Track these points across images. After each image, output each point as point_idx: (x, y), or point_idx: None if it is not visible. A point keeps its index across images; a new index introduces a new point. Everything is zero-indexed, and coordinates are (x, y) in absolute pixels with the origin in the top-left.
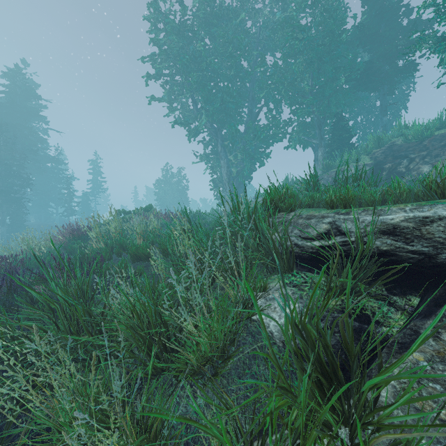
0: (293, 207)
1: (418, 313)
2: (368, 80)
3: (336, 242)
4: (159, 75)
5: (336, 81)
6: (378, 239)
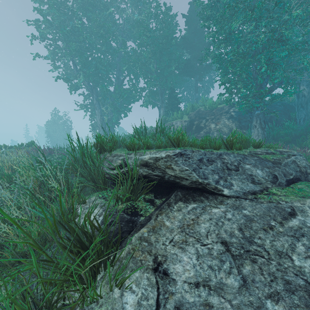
0: (112, 148)
1: (157, 208)
2: (188, 70)
3: (118, 171)
4: (44, 38)
5: (170, 68)
6: (141, 169)
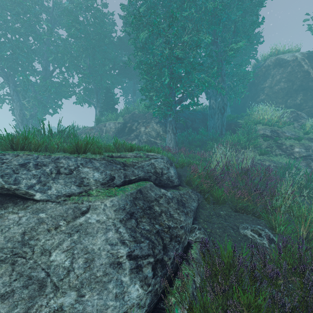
0: None
1: None
2: (126, 72)
3: None
4: None
5: (104, 67)
6: None
